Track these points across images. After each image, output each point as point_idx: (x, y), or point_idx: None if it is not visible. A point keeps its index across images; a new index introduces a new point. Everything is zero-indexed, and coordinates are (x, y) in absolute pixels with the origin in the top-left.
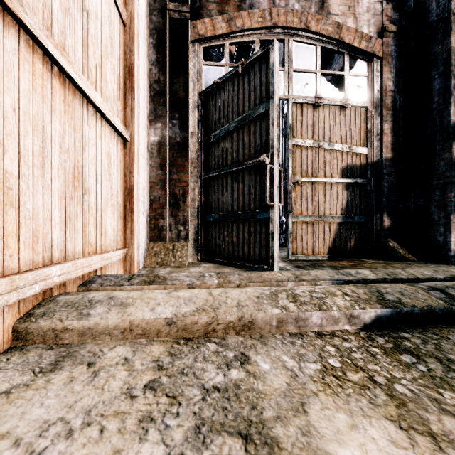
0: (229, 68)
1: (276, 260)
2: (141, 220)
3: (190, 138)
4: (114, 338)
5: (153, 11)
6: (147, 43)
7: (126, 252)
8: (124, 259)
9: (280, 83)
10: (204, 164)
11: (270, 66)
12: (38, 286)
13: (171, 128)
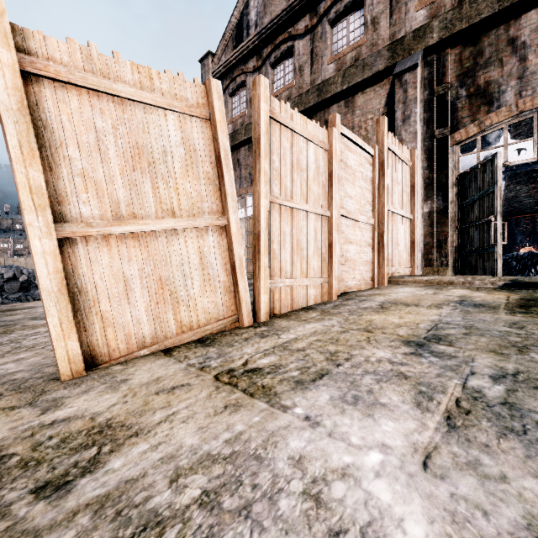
0: (481, 152)
1: (499, 274)
2: (418, 255)
3: (449, 205)
4: (411, 284)
5: (425, 139)
6: (422, 160)
7: (411, 270)
8: (410, 273)
9: (529, 150)
10: (460, 219)
11: (495, 166)
12: (391, 271)
13: (437, 202)
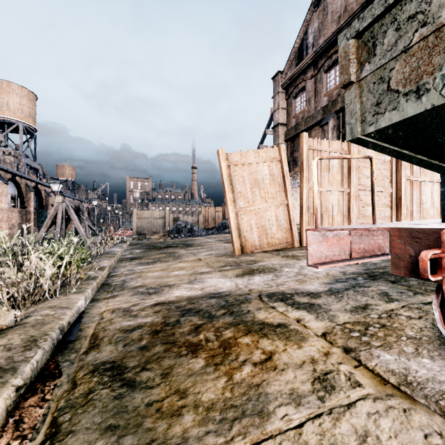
0: None
1: None
2: None
3: None
4: None
5: None
6: None
7: None
8: None
9: None
10: None
11: None
12: None
13: None
